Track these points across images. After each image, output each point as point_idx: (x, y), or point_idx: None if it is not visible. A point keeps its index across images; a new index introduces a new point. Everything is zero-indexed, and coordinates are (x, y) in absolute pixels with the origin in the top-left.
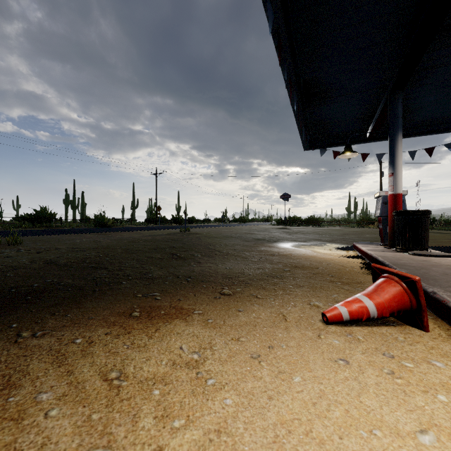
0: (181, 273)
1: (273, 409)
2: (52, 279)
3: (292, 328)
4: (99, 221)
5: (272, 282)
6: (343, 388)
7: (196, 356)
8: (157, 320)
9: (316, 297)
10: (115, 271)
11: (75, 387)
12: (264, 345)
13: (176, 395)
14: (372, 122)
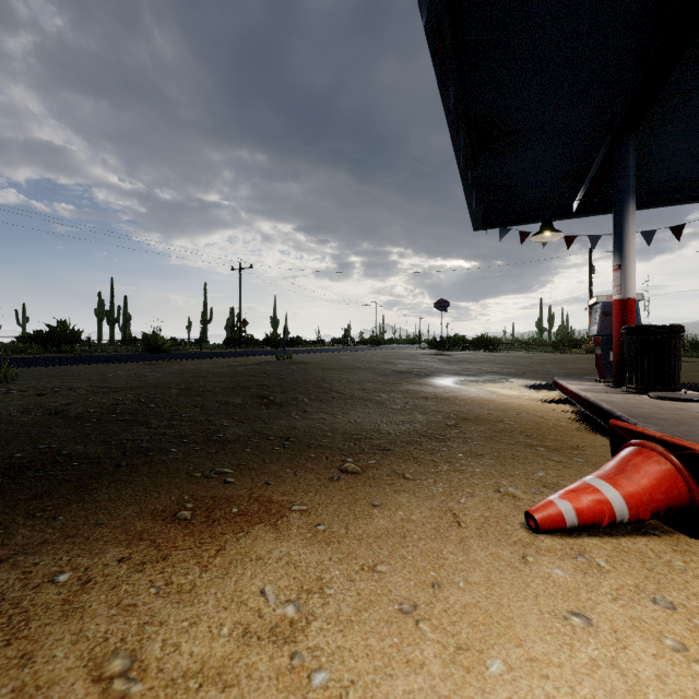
0: (274, 432)
1: None
2: (49, 444)
3: (473, 540)
4: (150, 343)
5: (428, 447)
6: (593, 690)
7: (291, 613)
8: (223, 528)
9: (508, 476)
10: (161, 429)
11: None
12: (423, 581)
13: None
14: (583, 184)
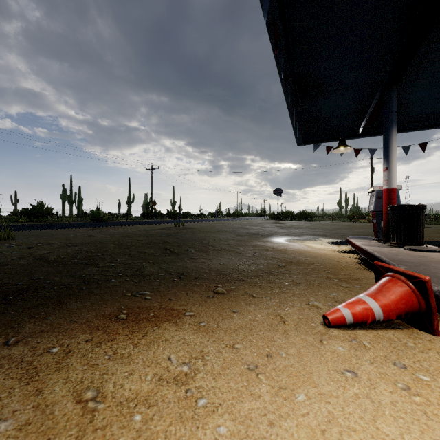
0: (174, 270)
1: (276, 439)
2: (39, 276)
3: (291, 331)
4: (95, 216)
5: (267, 279)
6: (354, 409)
7: (186, 369)
8: (145, 324)
9: (315, 295)
10: (105, 268)
11: (41, 412)
12: (262, 353)
13: (161, 422)
14: (365, 117)
